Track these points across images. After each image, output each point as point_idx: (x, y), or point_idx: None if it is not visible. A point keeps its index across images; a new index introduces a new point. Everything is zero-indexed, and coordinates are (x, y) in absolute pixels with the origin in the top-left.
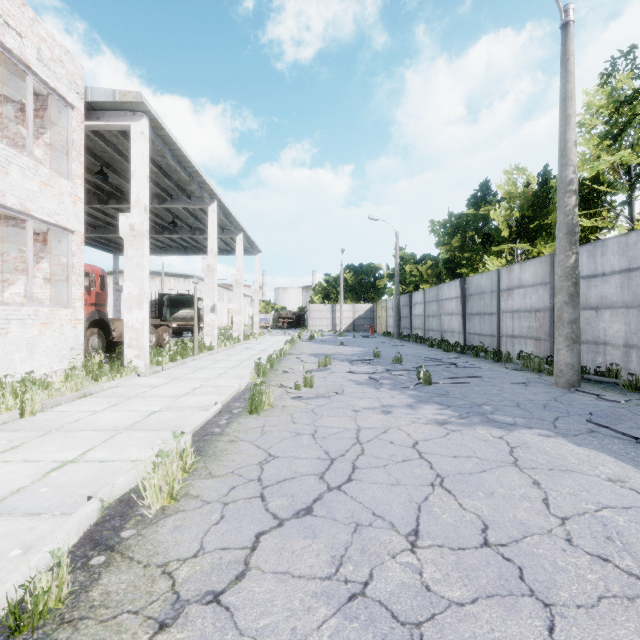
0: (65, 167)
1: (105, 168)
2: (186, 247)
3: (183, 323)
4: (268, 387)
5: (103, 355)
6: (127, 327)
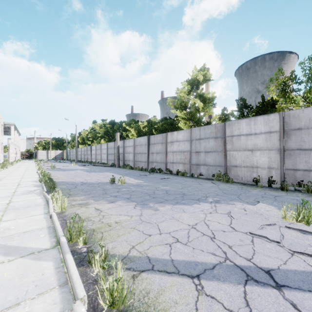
0: (1, 134)
1: None
2: None
3: None
4: None
5: None
6: (11, 157)
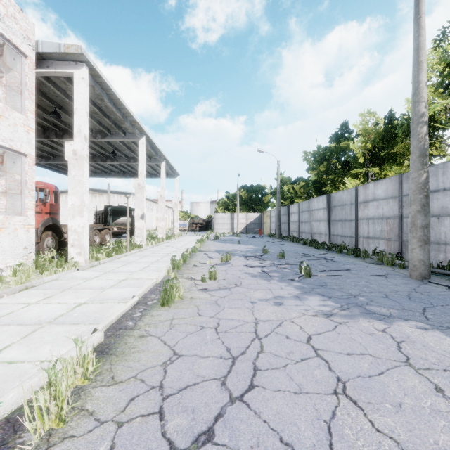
0: (20, 104)
1: (58, 109)
2: (124, 172)
3: (122, 227)
4: (180, 280)
5: (55, 252)
6: (71, 231)
